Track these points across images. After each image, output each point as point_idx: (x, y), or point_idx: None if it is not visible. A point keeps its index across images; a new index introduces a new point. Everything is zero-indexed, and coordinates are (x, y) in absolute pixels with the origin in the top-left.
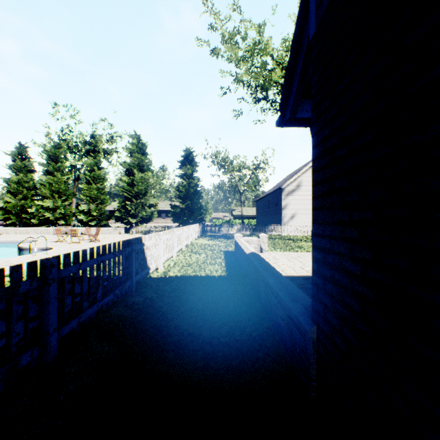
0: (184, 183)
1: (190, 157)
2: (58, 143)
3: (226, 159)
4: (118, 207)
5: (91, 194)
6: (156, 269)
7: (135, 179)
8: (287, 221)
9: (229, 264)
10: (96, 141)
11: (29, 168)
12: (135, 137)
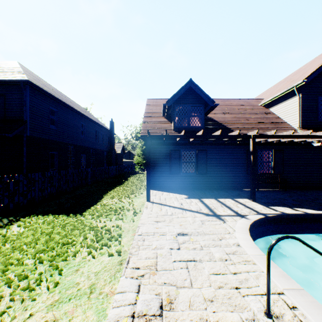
0: None
1: None
2: None
3: None
4: None
5: None
6: None
7: None
8: None
9: None
10: None
11: None
12: None
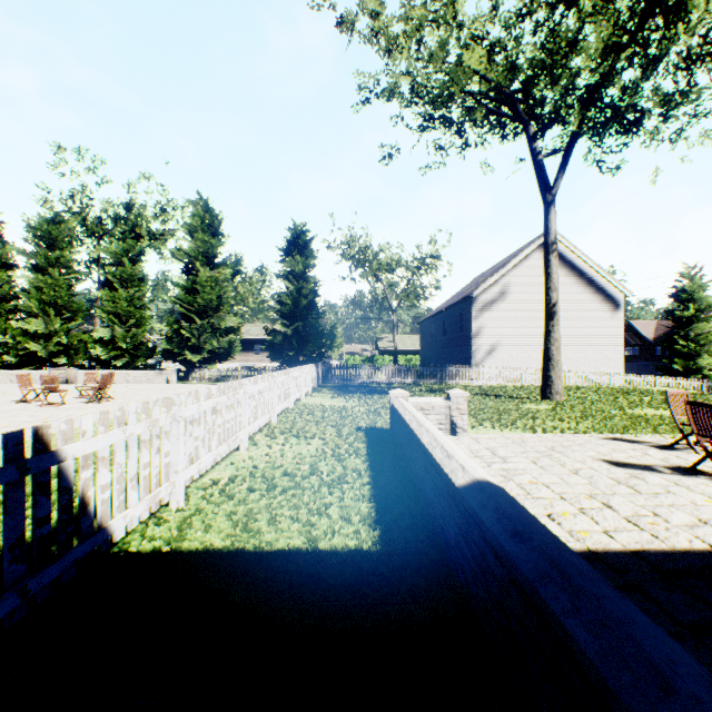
0: (290, 288)
1: (301, 240)
2: (56, 214)
3: (367, 248)
4: (167, 332)
5: (116, 309)
6: (164, 505)
7: (198, 280)
8: (482, 358)
9: (383, 480)
10: (137, 216)
11: (3, 260)
12: (198, 203)
